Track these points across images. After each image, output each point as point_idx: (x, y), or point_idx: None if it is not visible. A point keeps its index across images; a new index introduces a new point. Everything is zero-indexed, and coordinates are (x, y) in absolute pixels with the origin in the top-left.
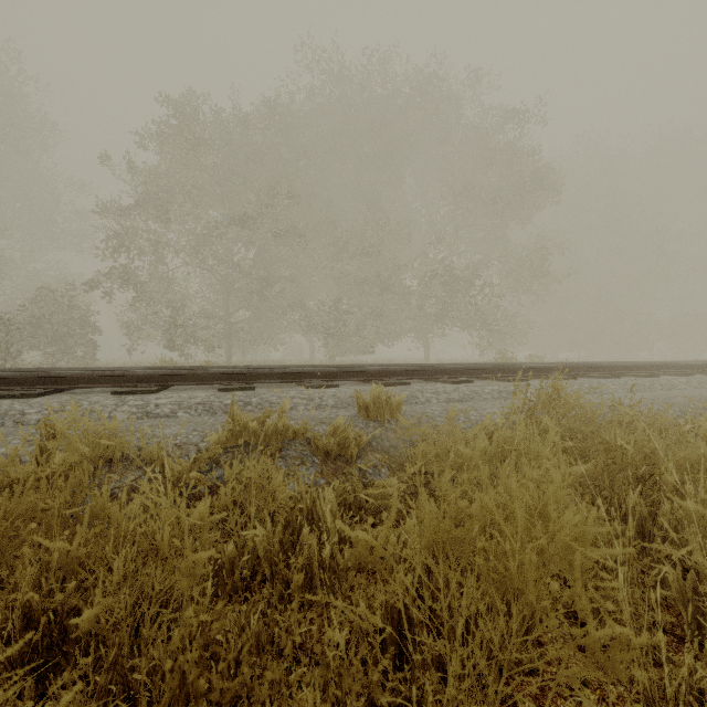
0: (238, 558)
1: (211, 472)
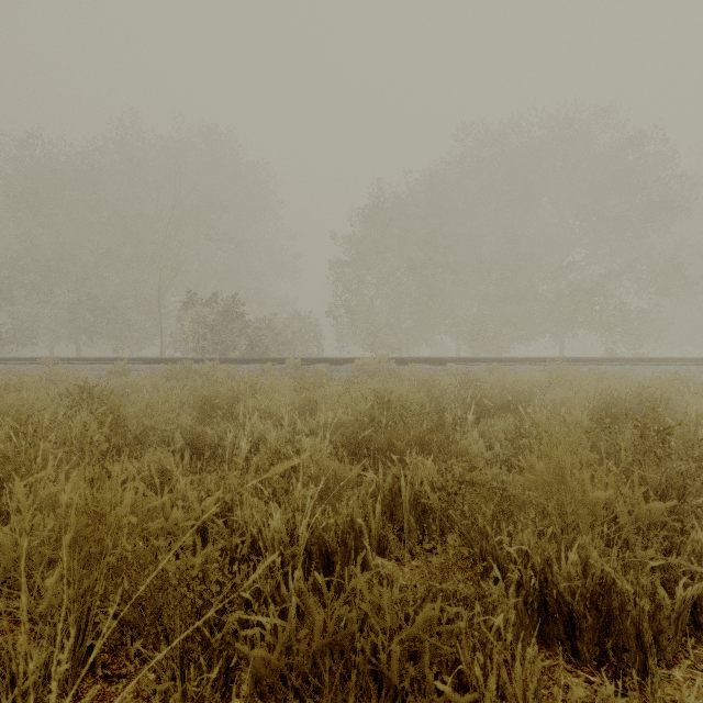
0: None
1: None
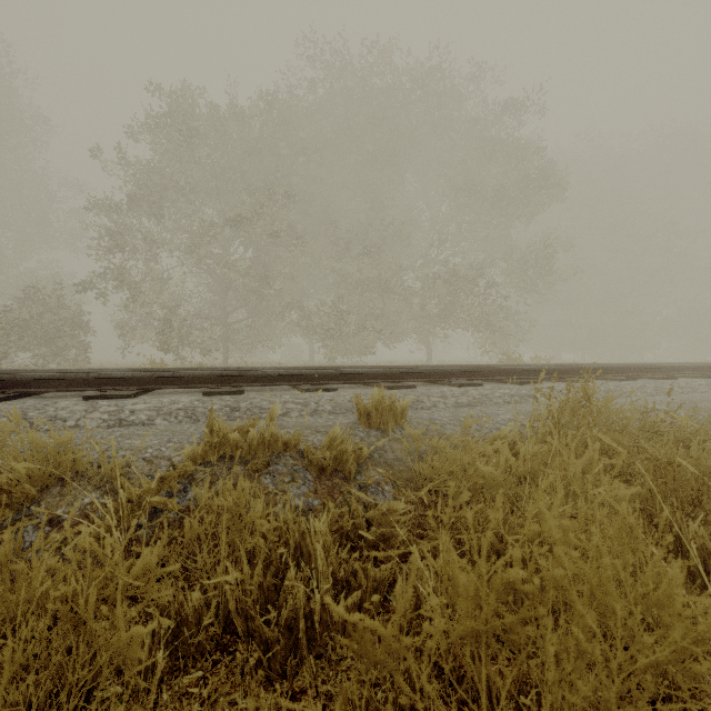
0: (205, 609)
1: (184, 492)
